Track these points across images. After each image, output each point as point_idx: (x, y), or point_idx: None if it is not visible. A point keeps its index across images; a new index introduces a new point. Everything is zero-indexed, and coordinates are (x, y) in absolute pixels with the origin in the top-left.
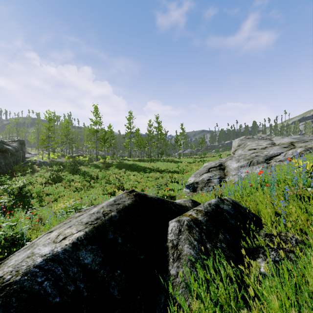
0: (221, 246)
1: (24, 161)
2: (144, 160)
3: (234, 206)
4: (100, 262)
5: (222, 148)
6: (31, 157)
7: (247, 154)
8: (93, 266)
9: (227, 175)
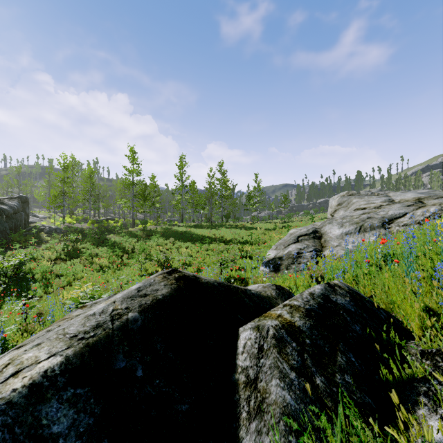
0: (343, 380)
1: (27, 227)
2: (202, 225)
3: (353, 298)
4: (88, 428)
5: (313, 210)
6: (37, 222)
7: (355, 215)
8: (70, 440)
9: (326, 247)
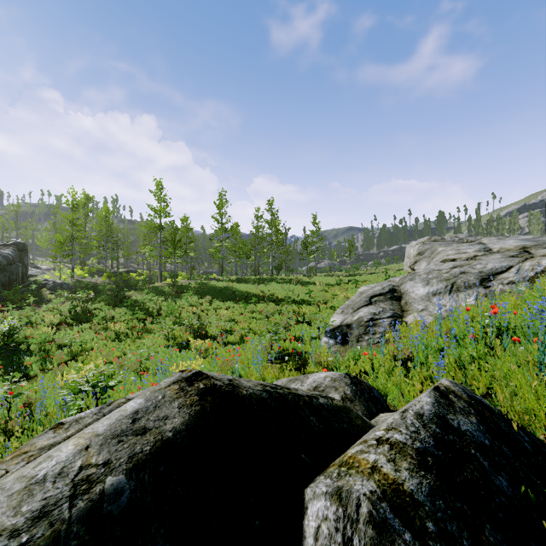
0: None
1: (25, 281)
2: (247, 279)
3: (481, 416)
4: None
5: (385, 259)
6: (39, 275)
7: (443, 269)
8: None
9: (408, 311)
